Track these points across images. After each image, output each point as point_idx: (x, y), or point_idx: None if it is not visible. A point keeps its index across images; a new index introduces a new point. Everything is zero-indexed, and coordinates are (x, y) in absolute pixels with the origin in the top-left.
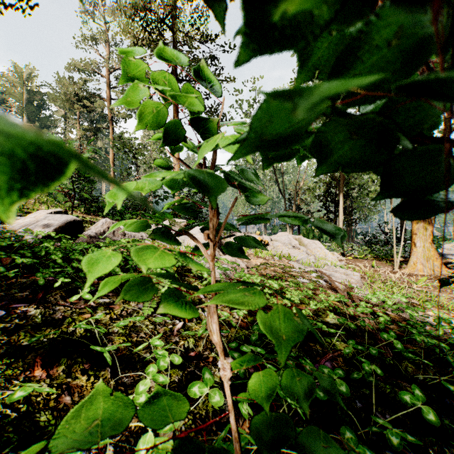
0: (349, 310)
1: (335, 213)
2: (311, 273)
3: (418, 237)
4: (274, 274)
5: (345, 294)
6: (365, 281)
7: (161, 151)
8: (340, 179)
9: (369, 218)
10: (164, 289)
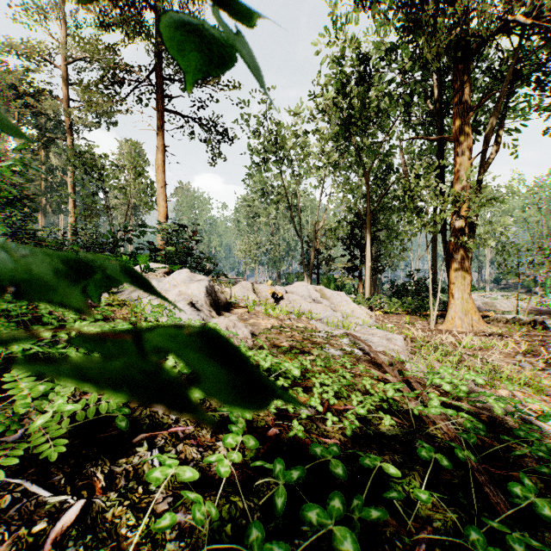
0: (411, 406)
1: (360, 258)
2: (341, 338)
3: (457, 288)
4: (292, 343)
5: (396, 373)
6: (409, 346)
7: (140, 173)
8: (368, 218)
9: (396, 266)
10: (41, 420)
